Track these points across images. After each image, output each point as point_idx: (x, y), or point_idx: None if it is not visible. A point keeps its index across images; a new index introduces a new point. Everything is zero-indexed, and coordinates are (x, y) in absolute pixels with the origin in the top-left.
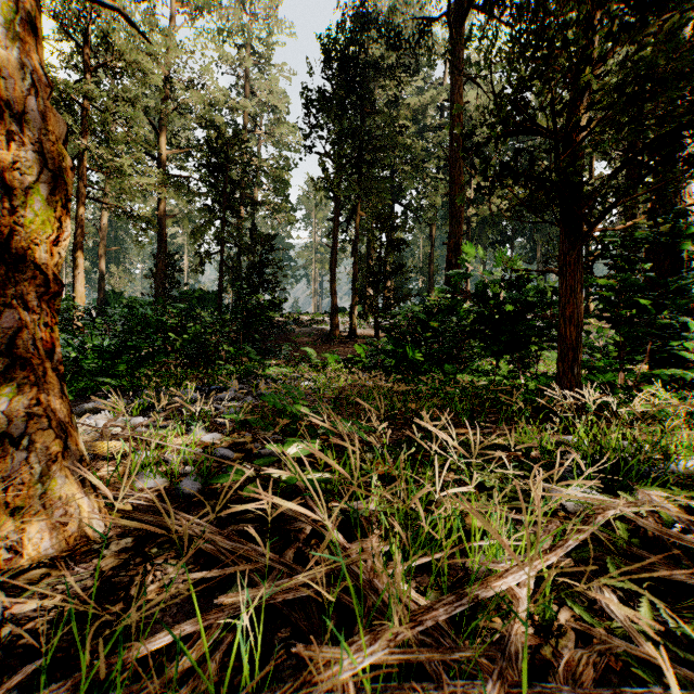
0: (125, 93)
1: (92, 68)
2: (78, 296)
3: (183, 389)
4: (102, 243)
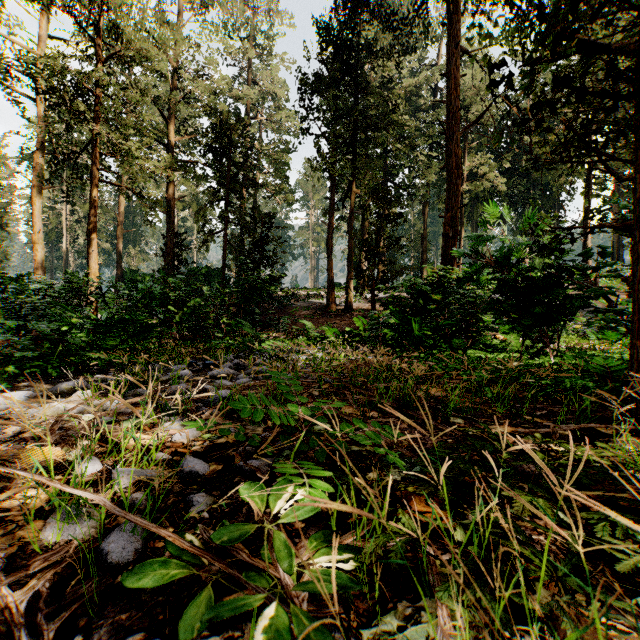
0: (136, 83)
1: (104, 59)
2: (92, 272)
3: (177, 364)
4: (119, 226)
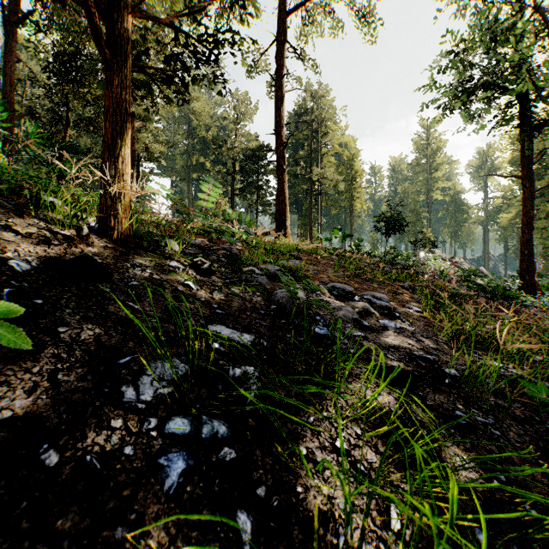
0: None
1: None
2: None
3: None
4: None
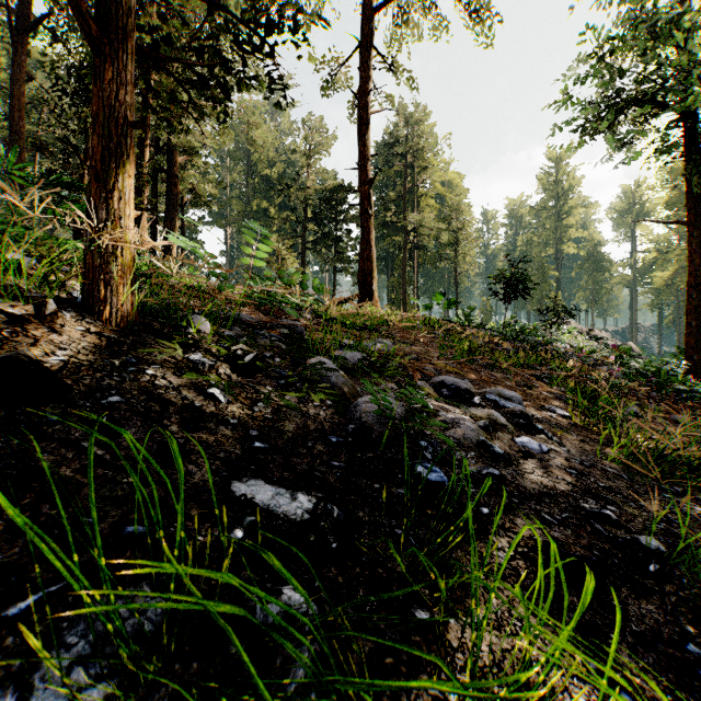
0: None
1: None
2: None
3: None
4: None
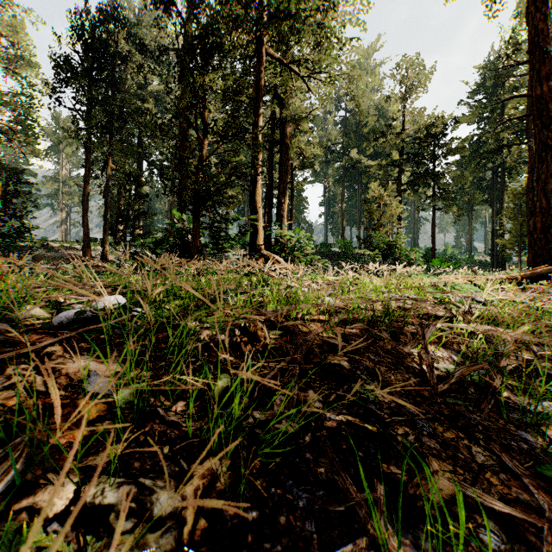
0: None
1: None
2: None
3: None
4: None
